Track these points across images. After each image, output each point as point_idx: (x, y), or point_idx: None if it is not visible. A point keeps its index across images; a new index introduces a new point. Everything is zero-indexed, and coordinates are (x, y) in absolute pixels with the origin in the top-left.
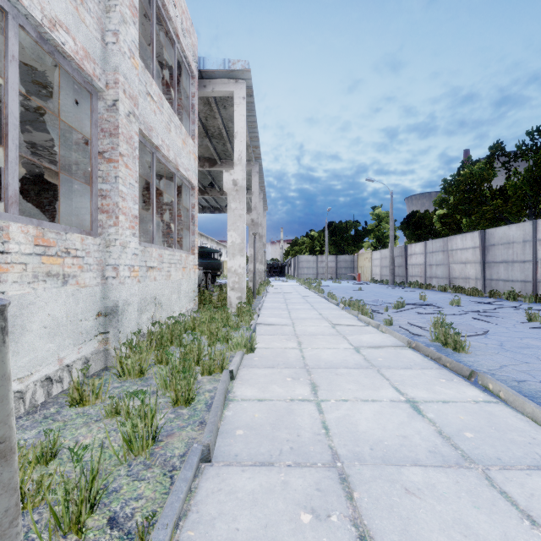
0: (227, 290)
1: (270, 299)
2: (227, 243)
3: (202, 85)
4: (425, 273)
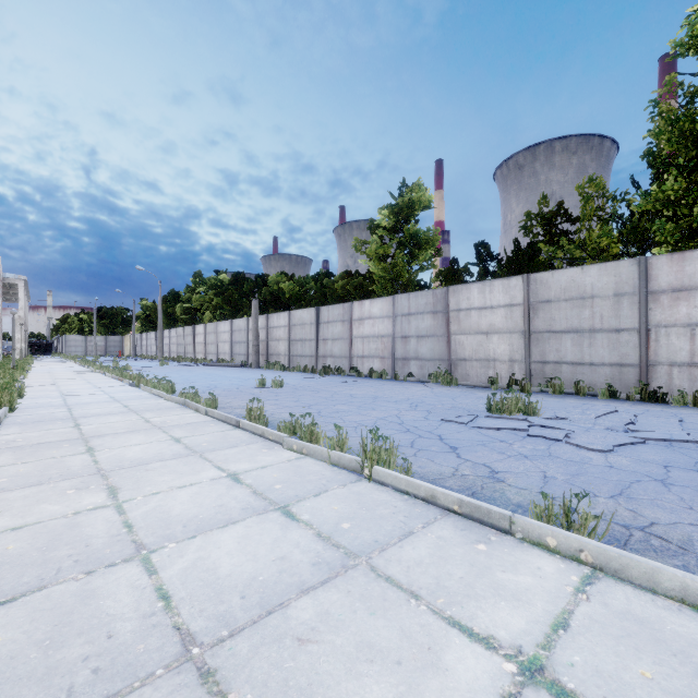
0: (16, 355)
1: (36, 361)
2: (16, 338)
3: (3, 280)
4: (147, 350)
